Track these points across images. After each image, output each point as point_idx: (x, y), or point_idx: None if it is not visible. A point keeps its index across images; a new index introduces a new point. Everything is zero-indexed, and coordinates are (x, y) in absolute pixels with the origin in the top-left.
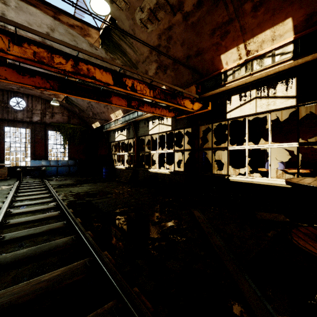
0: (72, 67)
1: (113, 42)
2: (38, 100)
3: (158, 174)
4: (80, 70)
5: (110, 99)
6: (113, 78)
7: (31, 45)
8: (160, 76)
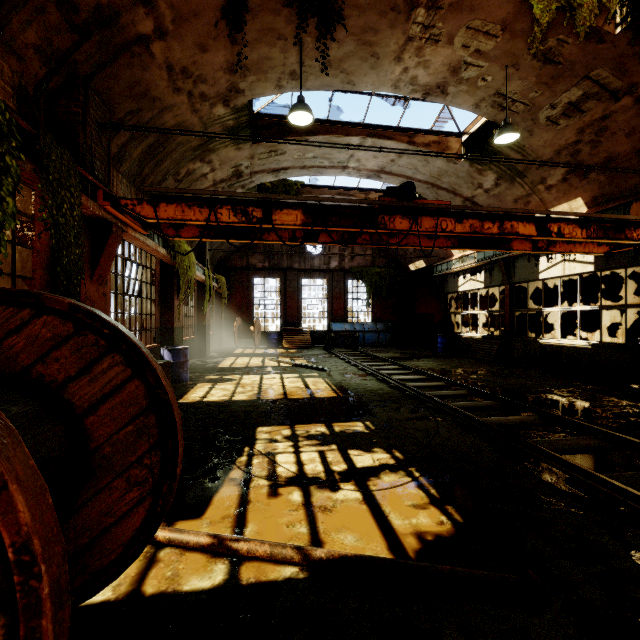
0: (497, 228)
1: (488, 151)
2: None
3: (562, 348)
4: (505, 229)
5: (510, 244)
6: (536, 228)
7: (468, 220)
8: (573, 183)
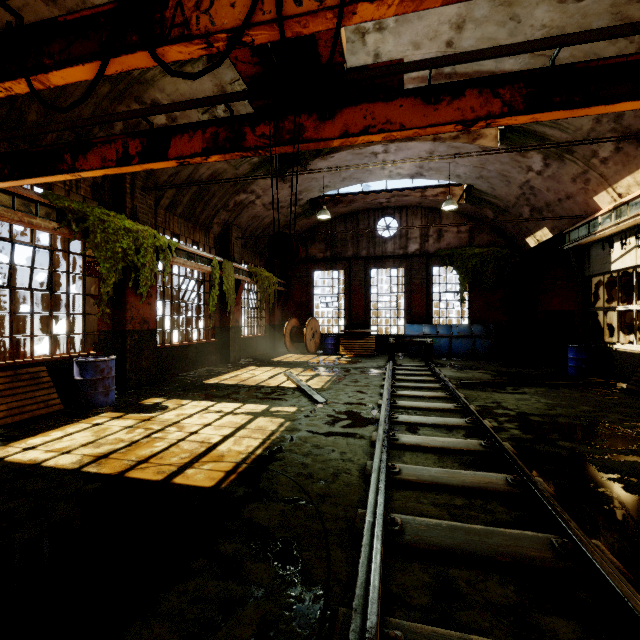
0: None
1: None
2: (416, 212)
3: None
4: None
5: None
6: None
7: None
8: None
